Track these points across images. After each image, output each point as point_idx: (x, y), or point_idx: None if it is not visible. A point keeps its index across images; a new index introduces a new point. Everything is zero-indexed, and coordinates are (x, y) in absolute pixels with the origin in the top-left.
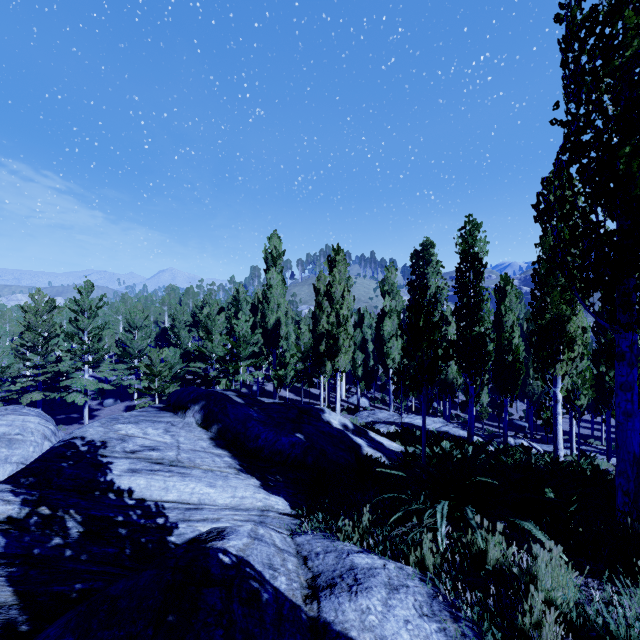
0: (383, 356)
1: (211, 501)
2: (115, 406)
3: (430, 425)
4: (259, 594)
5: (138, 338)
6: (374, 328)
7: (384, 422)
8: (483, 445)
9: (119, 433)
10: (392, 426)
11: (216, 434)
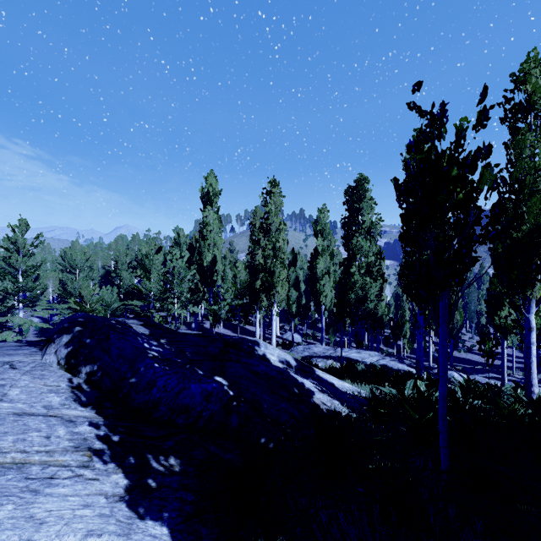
0: (316, 293)
1: None
2: None
3: (367, 359)
4: None
5: (79, 278)
6: (305, 271)
7: (320, 356)
8: None
9: None
10: (329, 360)
11: (87, 381)
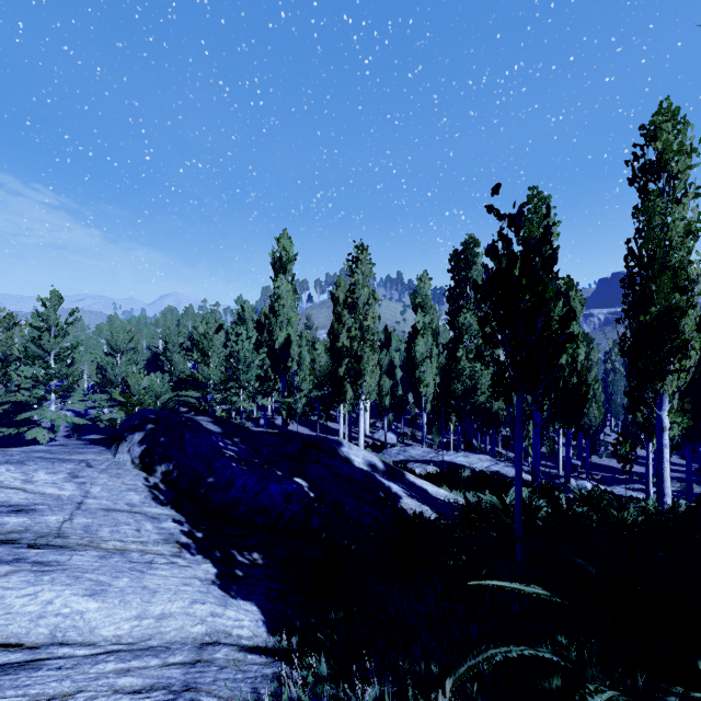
0: (415, 382)
1: (82, 633)
2: None
3: (476, 464)
4: None
5: (121, 363)
6: (402, 353)
7: (419, 461)
8: (697, 504)
9: None
10: (429, 465)
11: (163, 480)
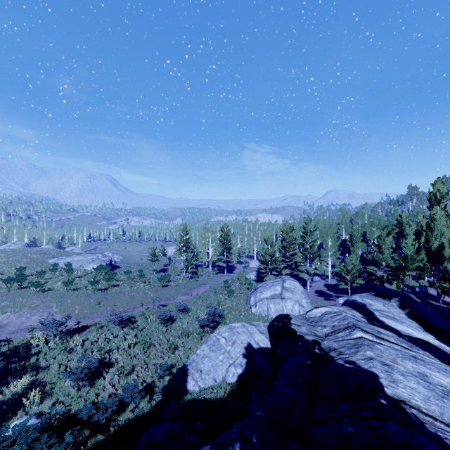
0: None
1: (414, 335)
2: (318, 282)
3: None
4: (442, 350)
5: (331, 246)
6: None
7: None
8: None
9: (366, 302)
10: None
11: (407, 313)
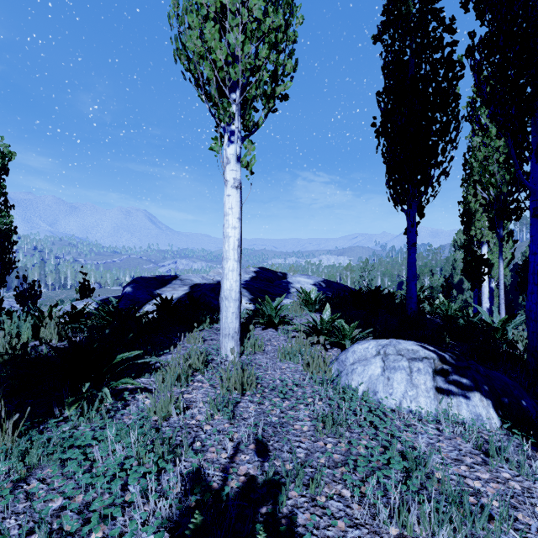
0: None
1: None
2: None
3: None
4: None
5: (387, 285)
6: None
7: None
8: None
9: None
10: None
11: None
